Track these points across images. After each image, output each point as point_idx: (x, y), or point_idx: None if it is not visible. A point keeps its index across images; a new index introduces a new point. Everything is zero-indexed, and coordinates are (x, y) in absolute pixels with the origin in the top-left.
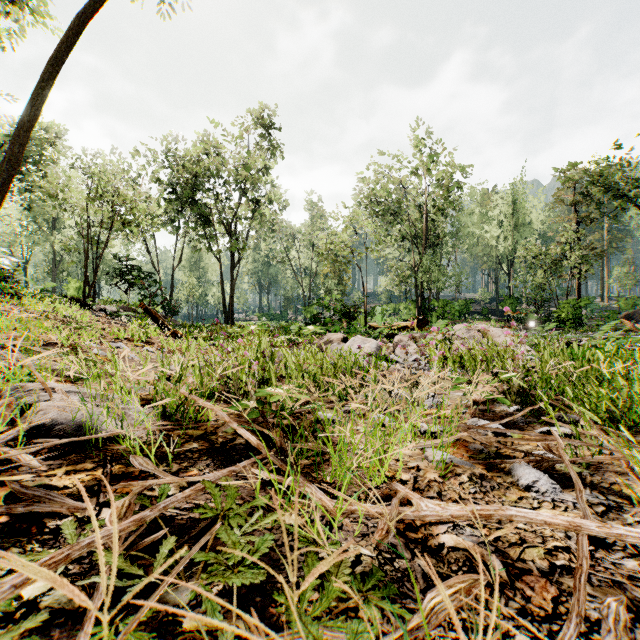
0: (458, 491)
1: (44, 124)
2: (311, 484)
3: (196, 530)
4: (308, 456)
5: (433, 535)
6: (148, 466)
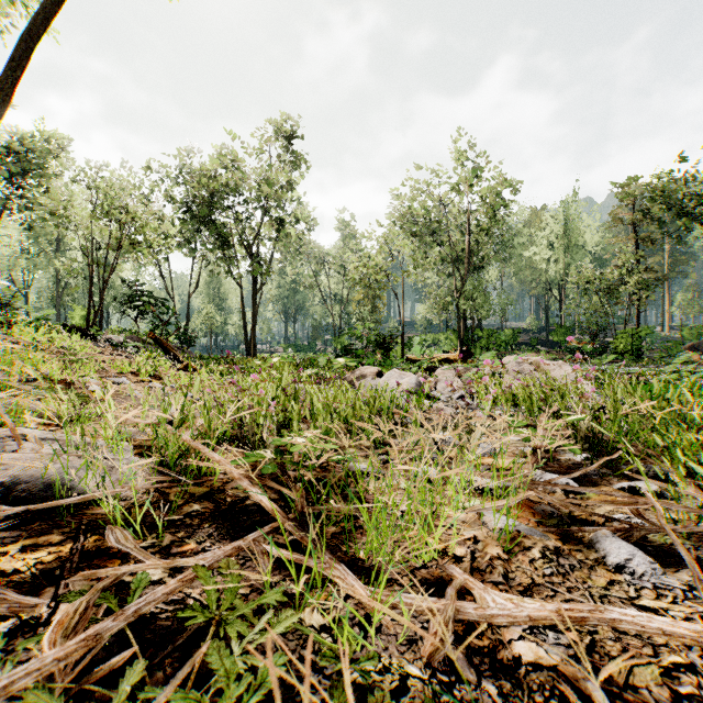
0: (530, 573)
1: (46, 135)
2: (340, 564)
3: (184, 636)
4: (337, 521)
5: (504, 642)
6: (127, 543)
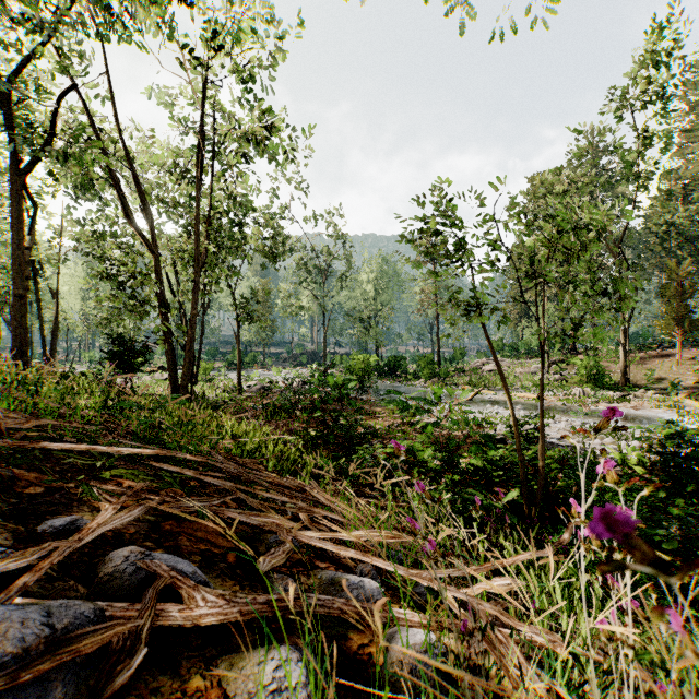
0: None
1: None
2: None
3: None
4: None
5: None
6: None
